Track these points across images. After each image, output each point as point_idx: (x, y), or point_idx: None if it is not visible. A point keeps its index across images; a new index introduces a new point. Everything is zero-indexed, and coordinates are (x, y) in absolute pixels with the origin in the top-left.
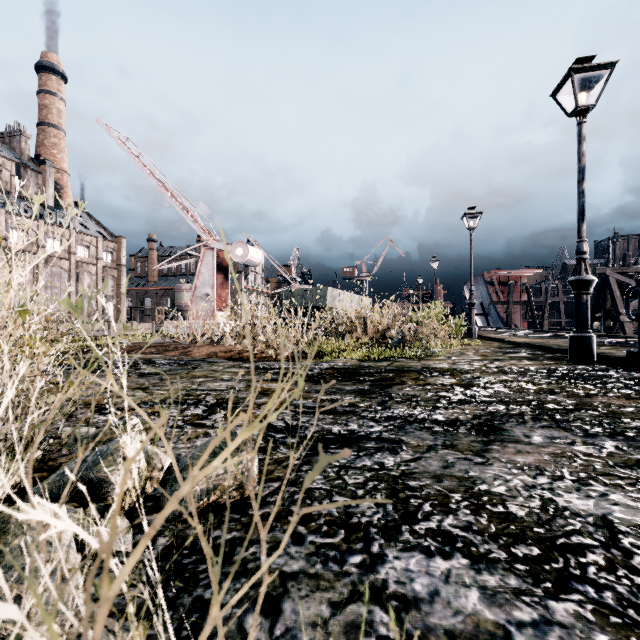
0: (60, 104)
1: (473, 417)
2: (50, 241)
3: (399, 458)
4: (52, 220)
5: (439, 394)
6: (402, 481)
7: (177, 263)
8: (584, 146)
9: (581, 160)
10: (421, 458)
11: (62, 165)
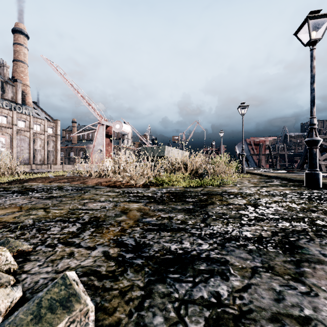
0: (25, 50)
1: (272, 234)
2: (19, 122)
3: (231, 286)
4: (20, 111)
5: (239, 212)
6: (244, 326)
7: (84, 133)
8: (314, 62)
9: (312, 70)
10: (250, 286)
11: (26, 82)
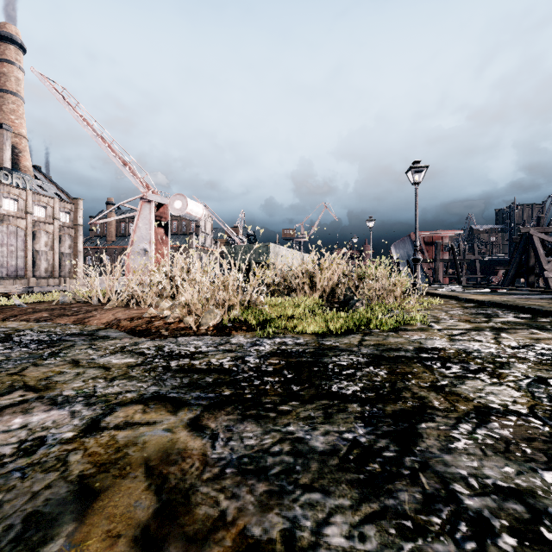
0: (18, 73)
1: None
2: (6, 201)
3: None
4: (8, 181)
5: None
6: None
7: (115, 217)
8: None
9: None
10: None
11: (20, 130)
